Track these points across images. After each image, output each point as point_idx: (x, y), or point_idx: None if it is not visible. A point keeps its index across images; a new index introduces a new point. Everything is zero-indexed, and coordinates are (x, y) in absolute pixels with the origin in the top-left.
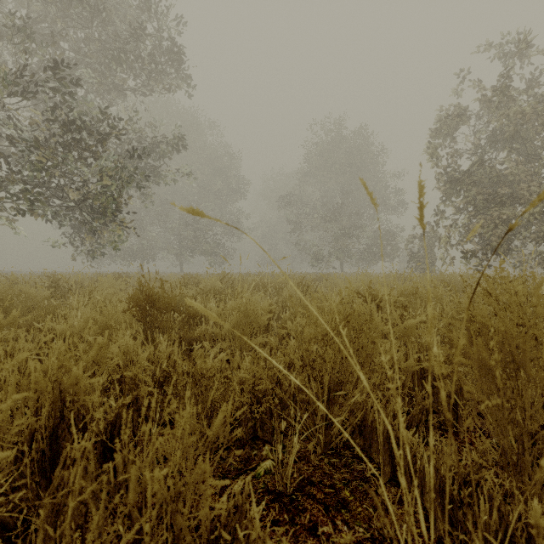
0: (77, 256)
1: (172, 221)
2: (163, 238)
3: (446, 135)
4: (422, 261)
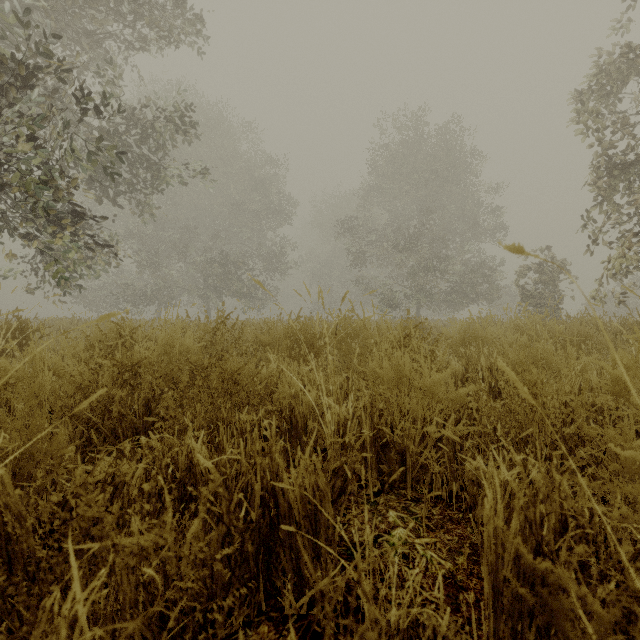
0: (33, 293)
1: (197, 253)
2: (186, 275)
3: (609, 95)
4: (543, 302)
